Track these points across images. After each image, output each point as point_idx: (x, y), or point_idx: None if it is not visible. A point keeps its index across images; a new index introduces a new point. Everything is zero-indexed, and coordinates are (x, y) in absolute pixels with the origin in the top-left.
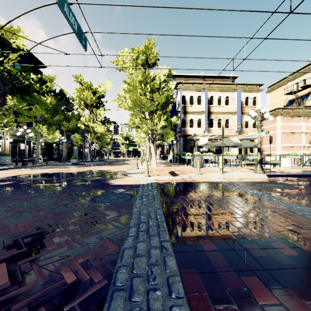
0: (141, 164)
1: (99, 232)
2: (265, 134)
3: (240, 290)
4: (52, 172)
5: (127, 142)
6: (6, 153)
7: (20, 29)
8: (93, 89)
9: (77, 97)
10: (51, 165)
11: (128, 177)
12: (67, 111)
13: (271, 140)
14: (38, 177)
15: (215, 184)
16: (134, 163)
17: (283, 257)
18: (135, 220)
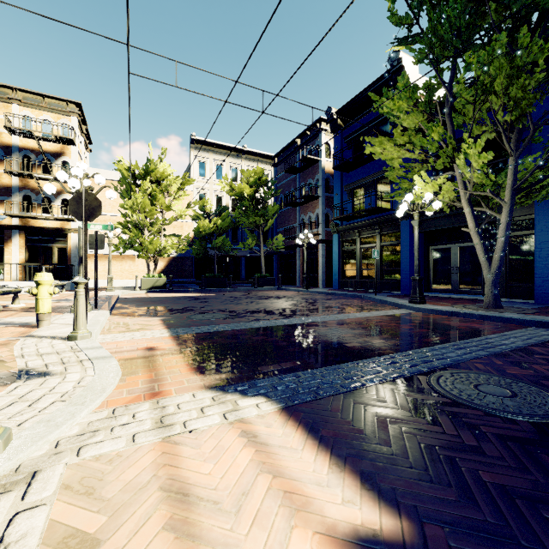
0: None
1: (548, 357)
2: (103, 229)
3: (470, 329)
4: None
5: None
6: None
7: None
8: None
9: None
10: None
11: None
12: None
13: (100, 242)
14: None
15: (217, 334)
16: None
17: (424, 324)
18: (489, 350)
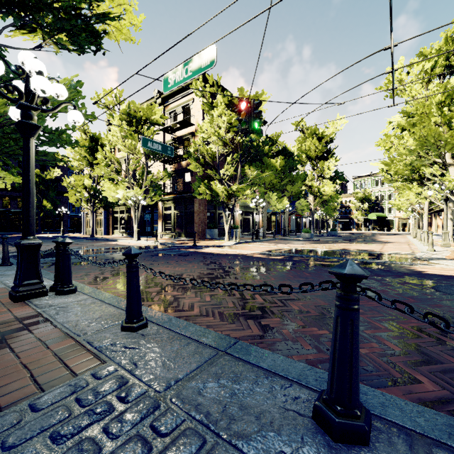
0: (426, 243)
1: None
2: None
3: None
4: (301, 249)
5: (364, 206)
6: (237, 225)
7: (263, 93)
8: (318, 134)
9: (298, 150)
10: (280, 240)
11: (435, 264)
12: (291, 171)
13: None
14: (298, 254)
15: None
16: (397, 240)
17: None
18: None
